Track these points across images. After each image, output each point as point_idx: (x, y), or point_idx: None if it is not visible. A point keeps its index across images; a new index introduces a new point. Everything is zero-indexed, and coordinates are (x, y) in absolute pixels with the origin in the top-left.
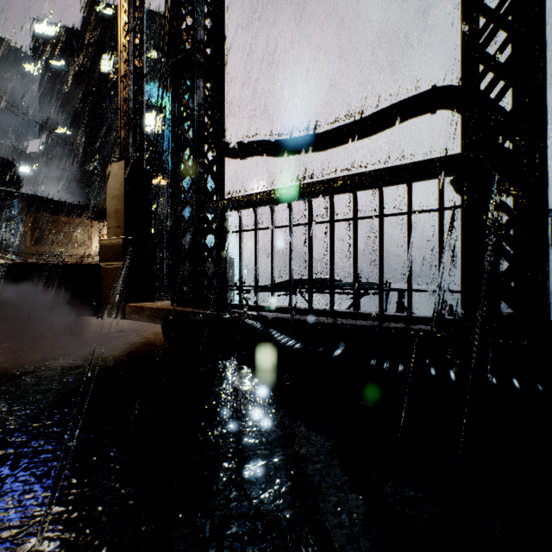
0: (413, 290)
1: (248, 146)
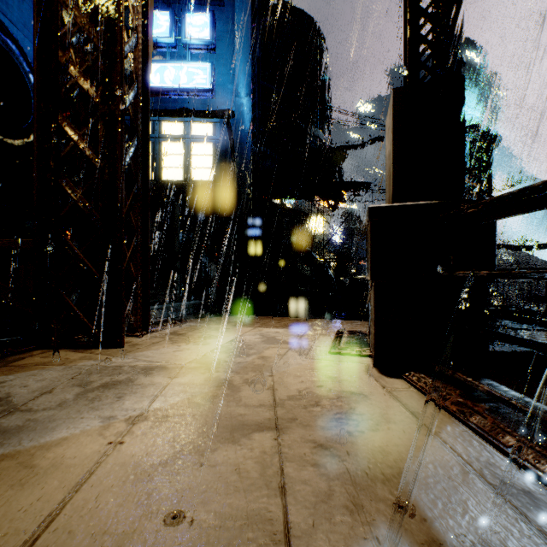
0: None
1: (501, 247)
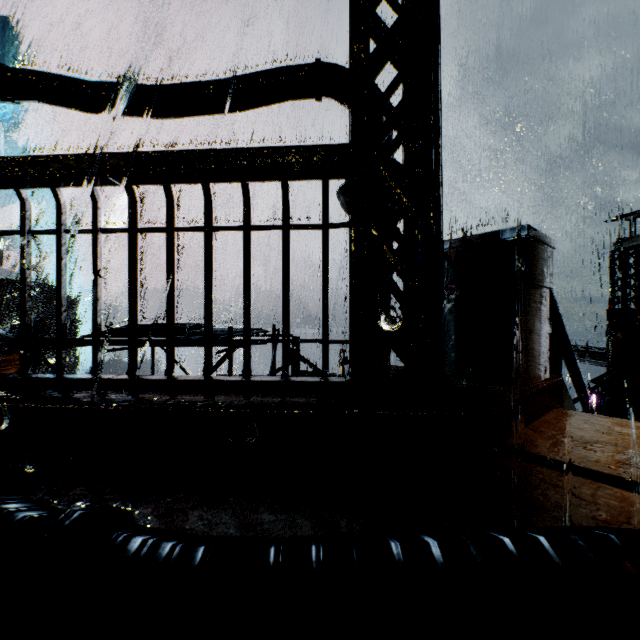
0: (291, 340)
1: (15, 75)
